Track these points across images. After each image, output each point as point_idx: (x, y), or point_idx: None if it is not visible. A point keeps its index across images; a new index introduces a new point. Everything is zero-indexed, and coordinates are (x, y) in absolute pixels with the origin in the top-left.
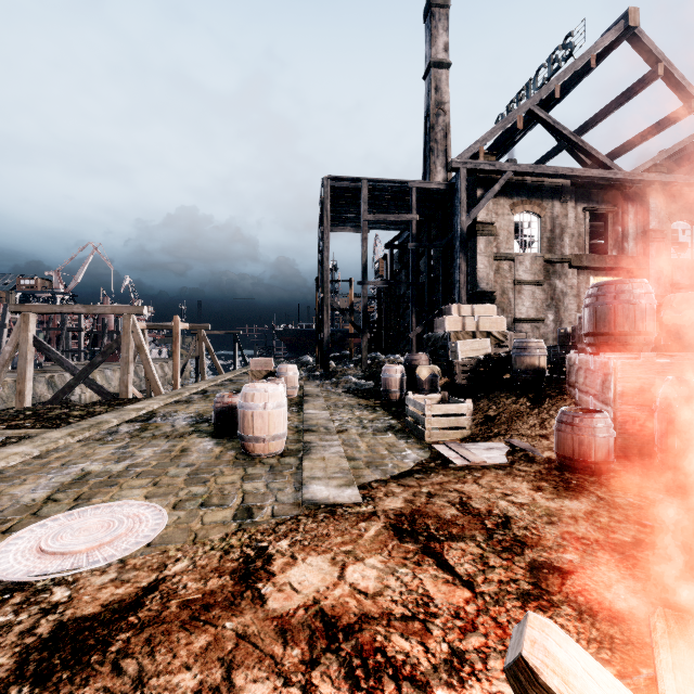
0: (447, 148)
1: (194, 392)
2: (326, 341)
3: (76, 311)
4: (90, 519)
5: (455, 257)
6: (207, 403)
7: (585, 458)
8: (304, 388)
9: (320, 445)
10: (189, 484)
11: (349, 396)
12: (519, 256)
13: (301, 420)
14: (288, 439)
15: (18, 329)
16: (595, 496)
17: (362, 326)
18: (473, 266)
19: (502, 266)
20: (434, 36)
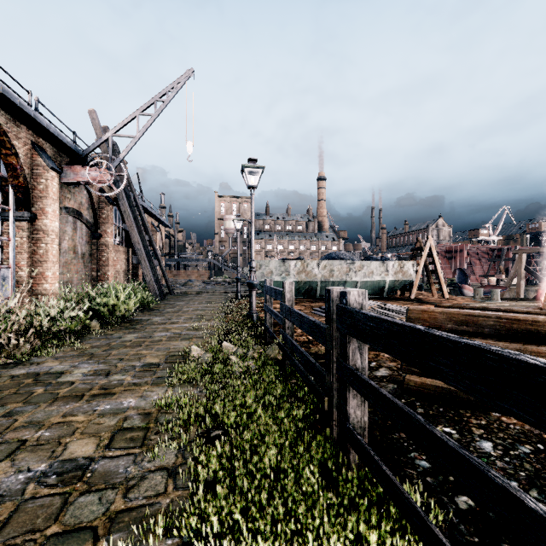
0: None
1: None
2: None
3: None
4: None
5: None
6: None
7: None
8: None
9: None
10: None
11: None
12: None
13: None
14: None
15: (516, 262)
16: None
17: None
18: None
19: None
20: None
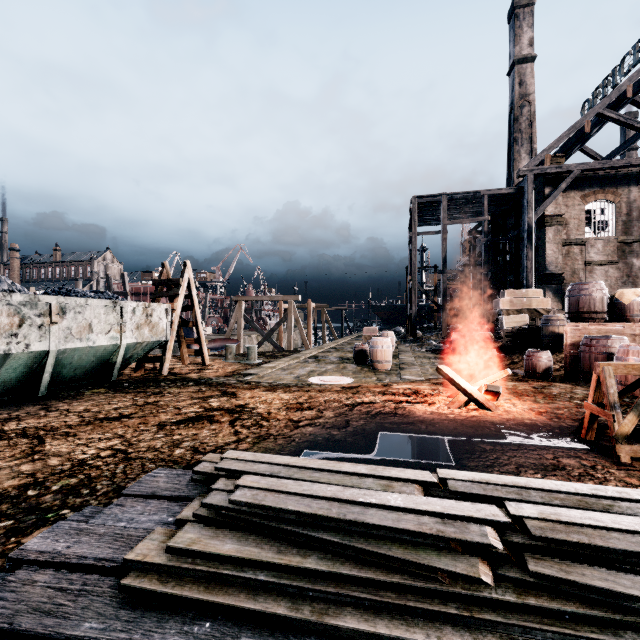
0: (532, 135)
1: (328, 348)
2: (414, 315)
3: (264, 299)
4: (329, 377)
5: (523, 247)
6: (341, 353)
7: (533, 371)
8: (398, 348)
9: (408, 368)
10: (354, 374)
11: (429, 353)
12: (591, 240)
13: (398, 361)
14: (392, 366)
15: (237, 310)
16: (527, 382)
17: (442, 305)
18: (542, 252)
19: (572, 250)
20: (518, 35)
